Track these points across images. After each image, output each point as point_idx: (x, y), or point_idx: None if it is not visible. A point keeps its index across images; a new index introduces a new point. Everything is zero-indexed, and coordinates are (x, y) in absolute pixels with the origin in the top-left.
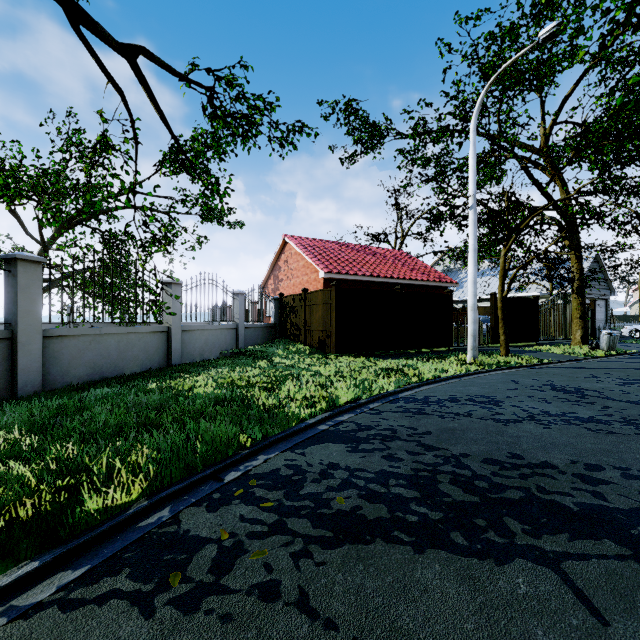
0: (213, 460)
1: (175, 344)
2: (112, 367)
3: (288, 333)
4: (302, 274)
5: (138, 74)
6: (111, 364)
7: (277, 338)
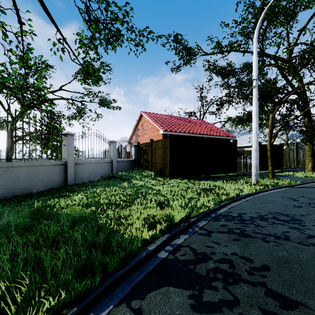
0: None
1: (70, 172)
2: (22, 188)
3: (142, 164)
4: (150, 132)
5: None
6: (21, 186)
7: (136, 167)
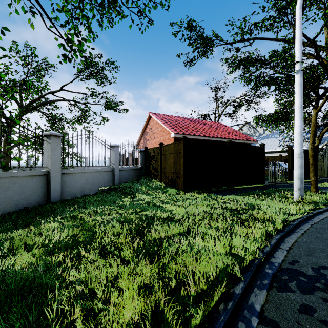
0: None
1: (54, 185)
2: None
3: (150, 173)
4: (160, 136)
5: None
6: None
7: (143, 176)
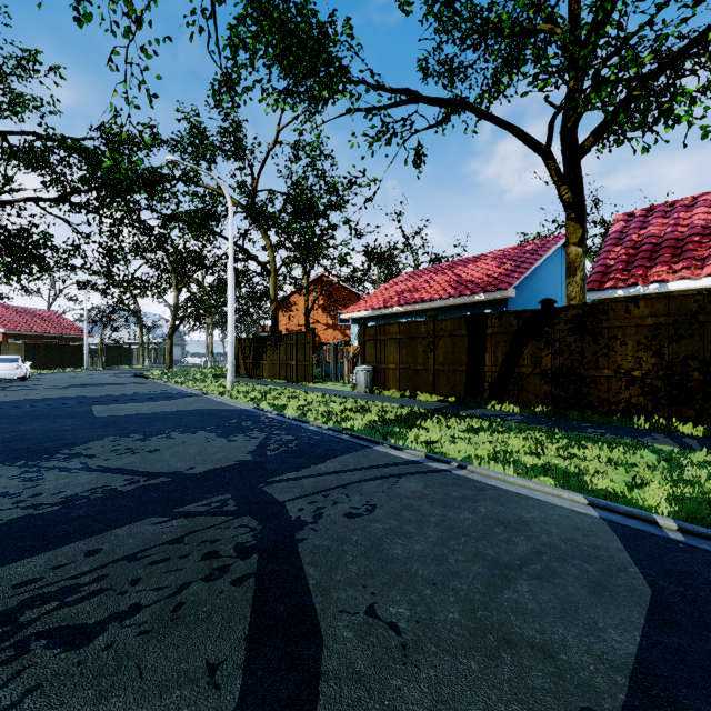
0: None
1: None
2: None
3: None
4: None
5: None
6: None
7: None
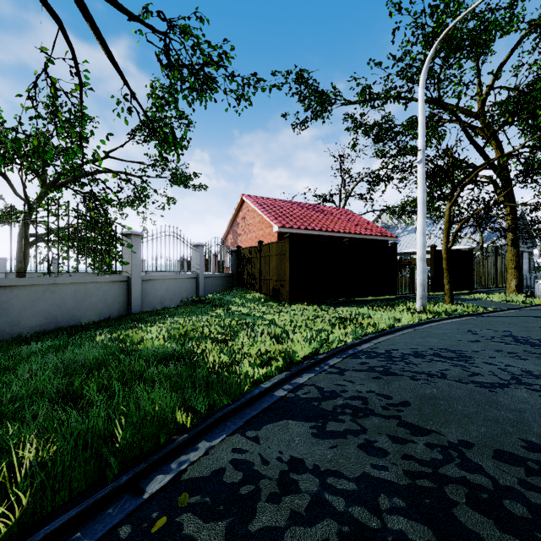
0: (138, 451)
1: (135, 293)
2: (68, 316)
3: (245, 282)
4: (258, 229)
5: (80, 5)
6: (67, 313)
7: (235, 286)
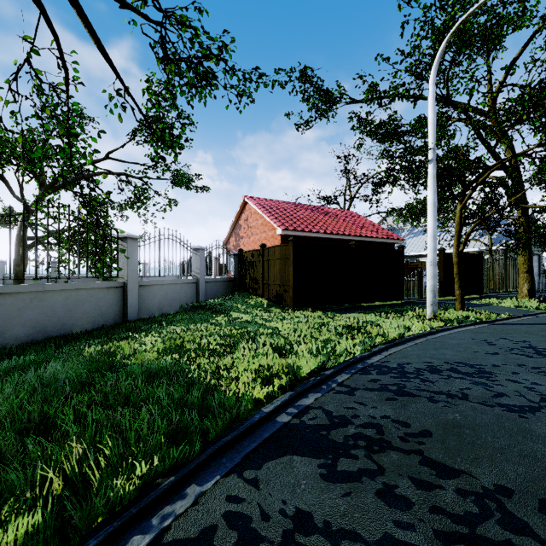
0: (115, 500)
1: (131, 299)
2: (58, 325)
3: (247, 286)
4: (260, 231)
5: None
6: (57, 322)
7: (237, 291)
